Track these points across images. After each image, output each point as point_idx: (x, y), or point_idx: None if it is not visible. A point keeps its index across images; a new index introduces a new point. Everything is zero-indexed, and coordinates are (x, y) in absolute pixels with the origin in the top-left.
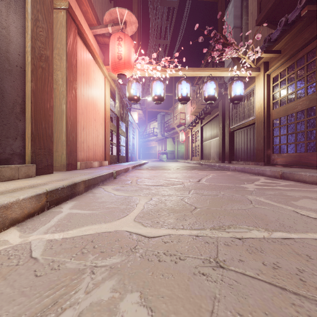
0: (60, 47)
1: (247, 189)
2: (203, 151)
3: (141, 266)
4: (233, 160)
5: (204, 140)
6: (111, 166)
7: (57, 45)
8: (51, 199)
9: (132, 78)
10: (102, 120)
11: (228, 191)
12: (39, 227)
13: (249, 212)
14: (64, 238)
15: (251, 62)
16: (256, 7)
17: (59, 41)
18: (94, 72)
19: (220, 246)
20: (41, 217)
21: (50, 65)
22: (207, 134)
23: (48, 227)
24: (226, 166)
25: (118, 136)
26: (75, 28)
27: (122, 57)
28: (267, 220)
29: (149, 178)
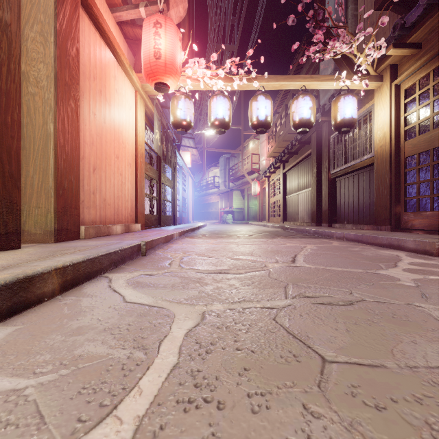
0: (43, 20)
1: (402, 283)
2: (286, 209)
3: None
4: (335, 222)
5: (288, 193)
6: (144, 232)
7: (39, 17)
8: None
9: (178, 92)
10: (132, 158)
11: (366, 290)
12: None
13: None
14: None
15: (369, 64)
16: None
17: (43, 10)
18: (117, 79)
19: None
20: None
21: (13, 42)
22: (293, 184)
23: None
24: (327, 231)
25: (160, 186)
26: None
27: (161, 54)
28: None
29: (204, 253)
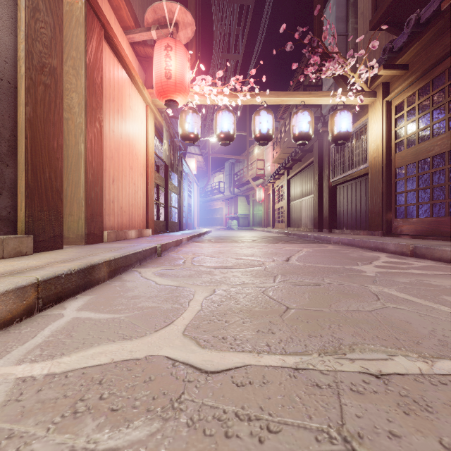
0: (76, 56)
1: (365, 274)
2: (290, 215)
3: (189, 450)
4: (335, 228)
5: (292, 200)
6: (155, 237)
7: (72, 54)
8: (47, 294)
9: (186, 107)
10: (143, 168)
11: (335, 278)
12: (13, 349)
13: (379, 316)
14: (49, 375)
15: (363, 82)
16: (369, 4)
17: (75, 47)
18: (131, 97)
19: (344, 396)
20: (24, 326)
21: (58, 82)
22: (297, 191)
23: (28, 349)
24: (326, 236)
25: (167, 194)
26: (99, 29)
27: (172, 74)
28: (414, 333)
29: (211, 255)
